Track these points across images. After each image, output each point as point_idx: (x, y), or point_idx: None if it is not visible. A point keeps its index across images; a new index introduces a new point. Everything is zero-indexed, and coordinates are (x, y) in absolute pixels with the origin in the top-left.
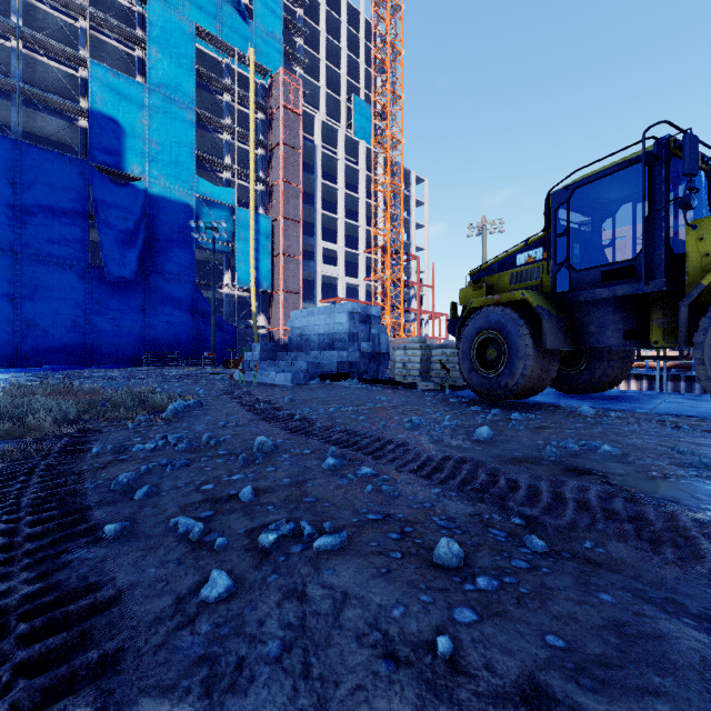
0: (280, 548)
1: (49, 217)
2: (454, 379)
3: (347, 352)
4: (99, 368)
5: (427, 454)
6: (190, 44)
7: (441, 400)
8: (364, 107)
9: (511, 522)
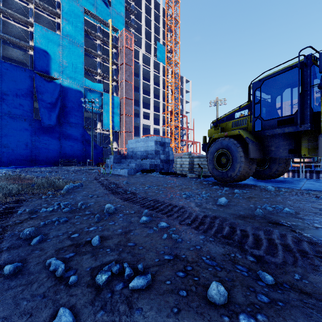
0: (109, 285)
1: (14, 96)
2: (205, 172)
3: (154, 159)
4: (38, 167)
5: (195, 213)
6: (81, 17)
7: (199, 183)
8: (162, 47)
9: (248, 260)
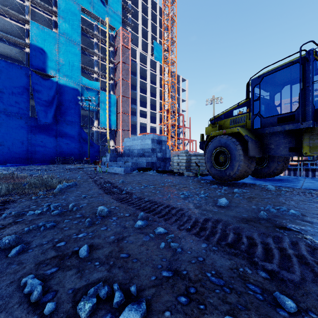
0: (93, 317)
1: (10, 94)
2: (202, 170)
3: (150, 158)
4: (34, 165)
5: (194, 216)
6: (78, 15)
7: (197, 181)
8: (159, 46)
9: (259, 276)
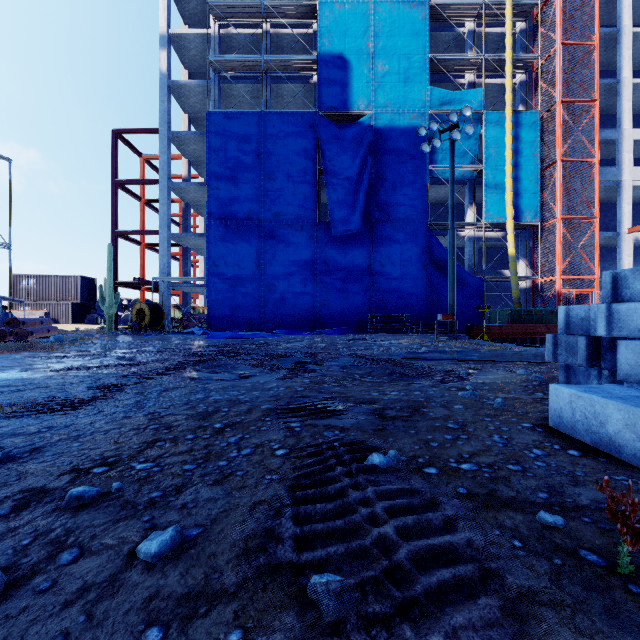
0: None
1: (285, 180)
2: None
3: None
4: (319, 334)
5: None
6: None
7: None
8: None
9: None
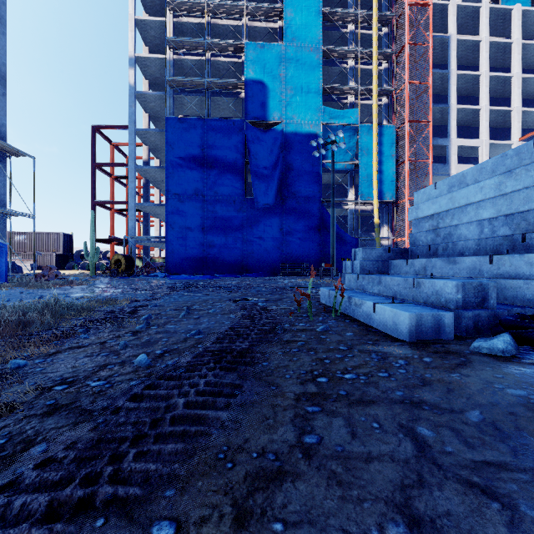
0: None
1: (222, 167)
2: None
3: None
4: (246, 276)
5: None
6: None
7: None
8: None
9: None
